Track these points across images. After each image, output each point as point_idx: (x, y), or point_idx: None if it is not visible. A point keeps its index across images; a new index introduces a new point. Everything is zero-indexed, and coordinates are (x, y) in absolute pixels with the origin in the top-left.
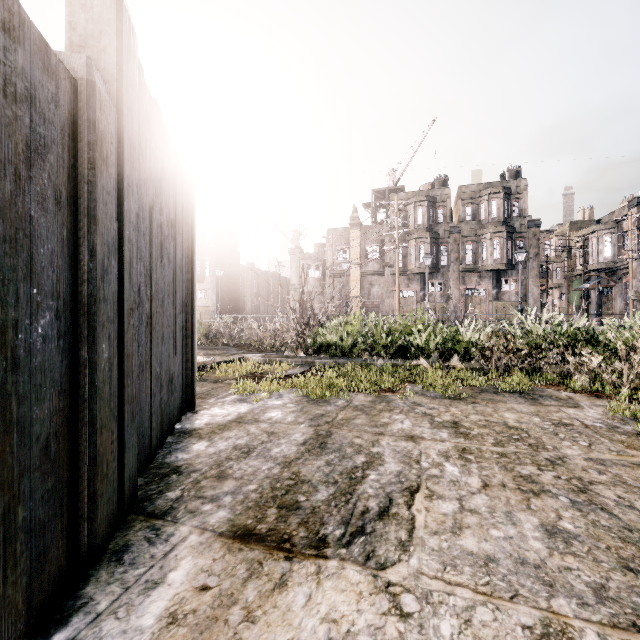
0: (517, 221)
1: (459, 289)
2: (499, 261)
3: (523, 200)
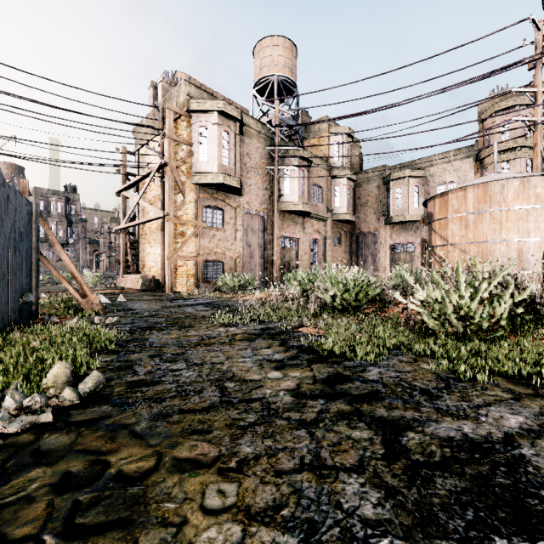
0: (74, 217)
1: None
2: (63, 238)
3: (78, 206)
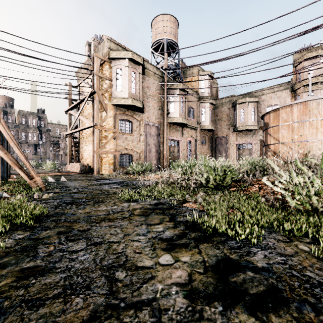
0: (43, 128)
1: None
2: (36, 141)
3: (45, 121)
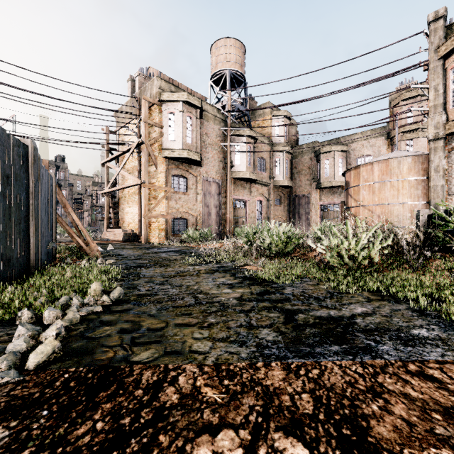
0: (63, 182)
1: None
2: None
3: (66, 173)
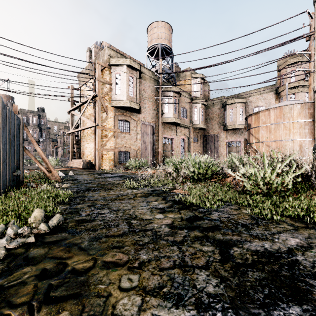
0: (43, 126)
1: None
2: (36, 138)
3: (45, 119)
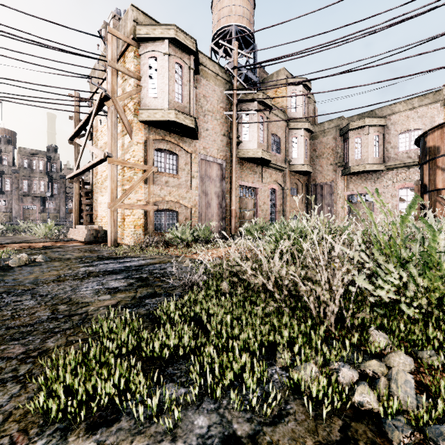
0: (55, 174)
1: (19, 205)
2: (44, 192)
3: (58, 164)
